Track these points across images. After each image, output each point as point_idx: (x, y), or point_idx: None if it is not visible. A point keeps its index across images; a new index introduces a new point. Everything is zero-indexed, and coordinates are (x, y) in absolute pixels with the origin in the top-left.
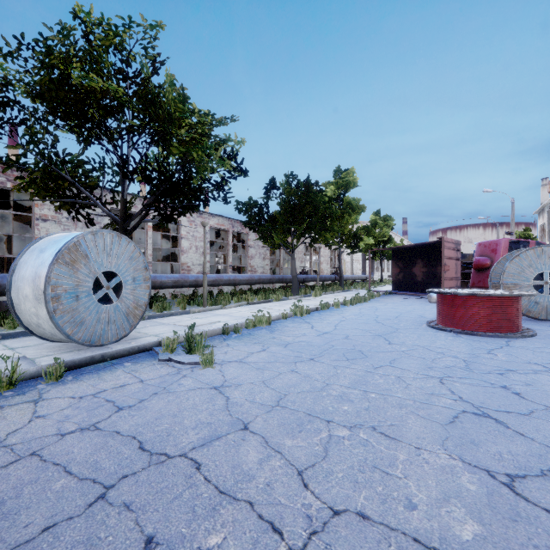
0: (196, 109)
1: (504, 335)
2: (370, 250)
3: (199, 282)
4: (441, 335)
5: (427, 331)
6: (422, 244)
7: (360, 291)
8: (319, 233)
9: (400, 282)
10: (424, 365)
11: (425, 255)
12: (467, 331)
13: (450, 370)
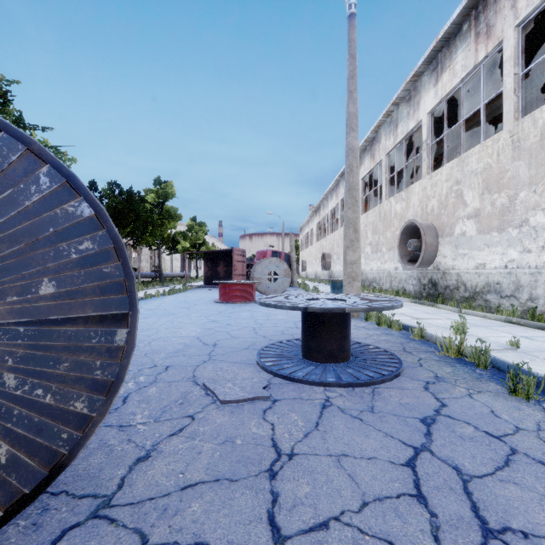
0: (35, 134)
1: (245, 302)
2: (186, 252)
3: None
4: (217, 305)
5: (212, 304)
6: (223, 250)
7: (178, 286)
8: (141, 237)
9: (209, 278)
10: (202, 314)
11: (226, 258)
12: (231, 302)
13: (212, 314)
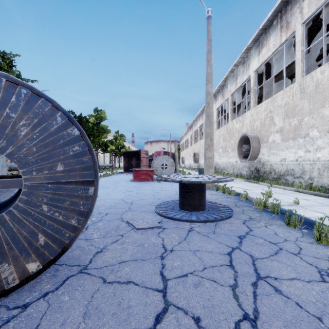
0: None
1: (148, 181)
2: (113, 152)
3: (12, 168)
4: (132, 182)
5: (129, 182)
6: (135, 151)
7: (108, 172)
8: None
9: (126, 167)
10: (123, 187)
11: (136, 156)
12: (140, 181)
13: (129, 187)
